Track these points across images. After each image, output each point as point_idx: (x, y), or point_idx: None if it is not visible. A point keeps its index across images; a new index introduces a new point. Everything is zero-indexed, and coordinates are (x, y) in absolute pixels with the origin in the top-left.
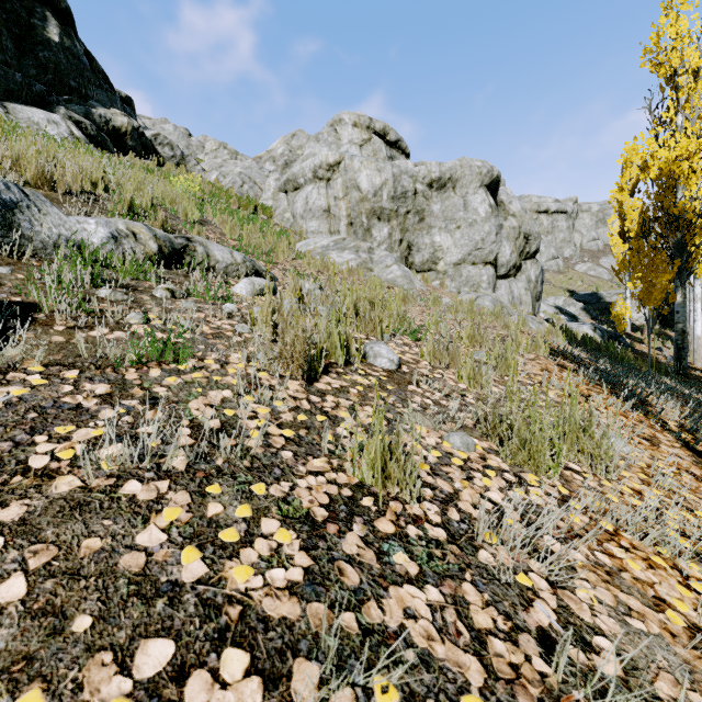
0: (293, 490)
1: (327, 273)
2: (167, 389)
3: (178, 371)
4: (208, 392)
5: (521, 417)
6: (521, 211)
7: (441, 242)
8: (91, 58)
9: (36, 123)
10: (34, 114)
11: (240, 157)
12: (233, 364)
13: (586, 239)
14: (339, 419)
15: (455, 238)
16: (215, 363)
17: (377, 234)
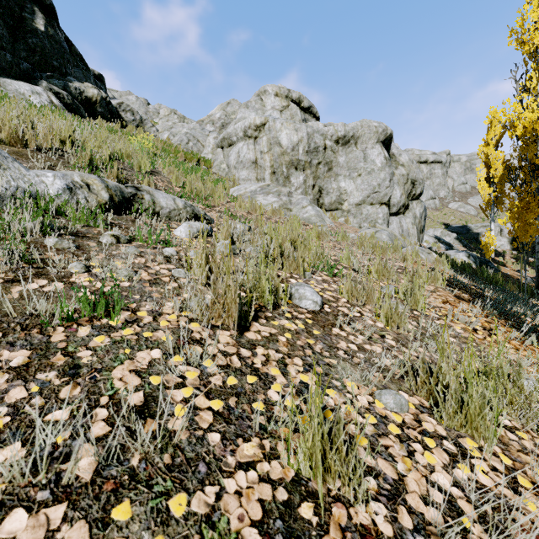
0: (219, 500)
1: (255, 214)
2: (92, 353)
3: (108, 327)
4: (136, 353)
5: (454, 374)
6: (409, 161)
7: (345, 187)
8: (70, 44)
9: (22, 93)
10: (21, 86)
11: (187, 120)
12: (165, 315)
13: (457, 183)
14: (269, 378)
15: (357, 184)
16: (148, 315)
17: (295, 180)
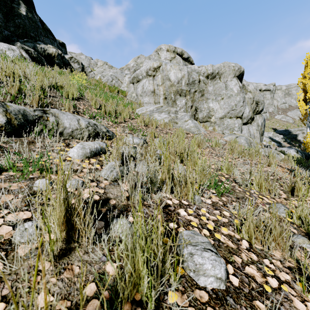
0: None
1: (151, 127)
2: None
3: None
4: None
5: None
6: (254, 89)
7: (213, 107)
8: (43, 23)
9: (1, 49)
10: (0, 45)
11: (113, 68)
12: None
13: (279, 103)
14: None
15: (221, 104)
16: None
17: (179, 103)
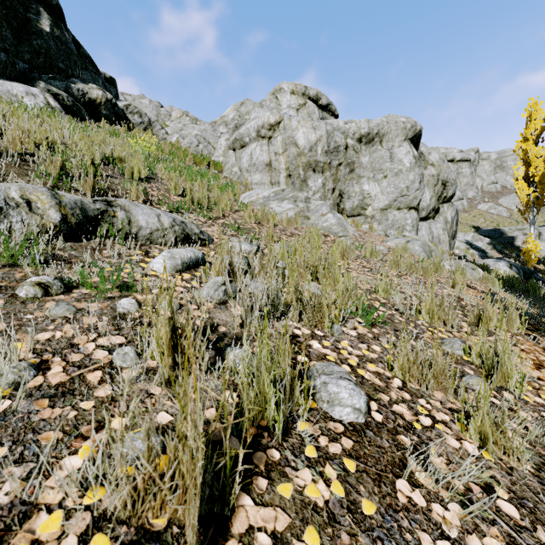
0: None
1: (267, 225)
2: None
3: None
4: None
5: None
6: (439, 160)
7: (369, 190)
8: (79, 46)
9: (15, 95)
10: (14, 87)
11: (199, 122)
12: (38, 517)
13: (486, 183)
14: None
15: (382, 186)
16: None
17: (313, 184)
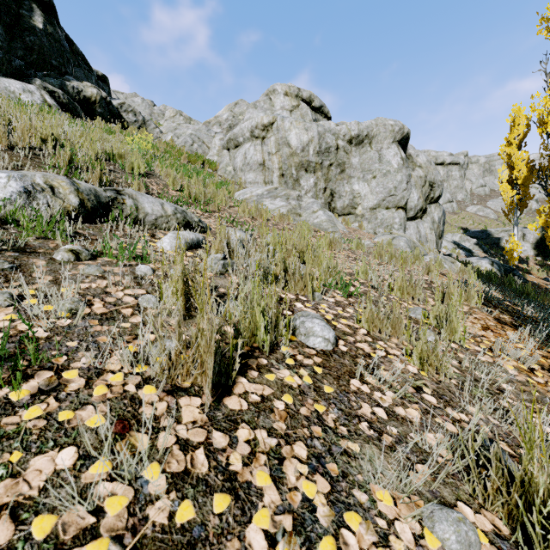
0: None
1: (260, 219)
2: None
3: (4, 405)
4: (30, 460)
5: None
6: (426, 162)
7: (359, 190)
8: (71, 43)
9: (12, 91)
10: (11, 84)
11: (193, 122)
12: (107, 375)
13: (475, 186)
14: (252, 495)
15: (371, 186)
16: (79, 376)
17: (305, 183)
